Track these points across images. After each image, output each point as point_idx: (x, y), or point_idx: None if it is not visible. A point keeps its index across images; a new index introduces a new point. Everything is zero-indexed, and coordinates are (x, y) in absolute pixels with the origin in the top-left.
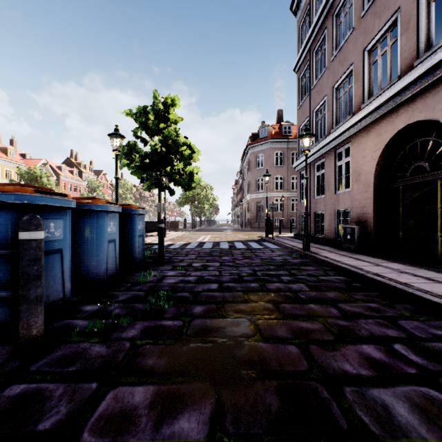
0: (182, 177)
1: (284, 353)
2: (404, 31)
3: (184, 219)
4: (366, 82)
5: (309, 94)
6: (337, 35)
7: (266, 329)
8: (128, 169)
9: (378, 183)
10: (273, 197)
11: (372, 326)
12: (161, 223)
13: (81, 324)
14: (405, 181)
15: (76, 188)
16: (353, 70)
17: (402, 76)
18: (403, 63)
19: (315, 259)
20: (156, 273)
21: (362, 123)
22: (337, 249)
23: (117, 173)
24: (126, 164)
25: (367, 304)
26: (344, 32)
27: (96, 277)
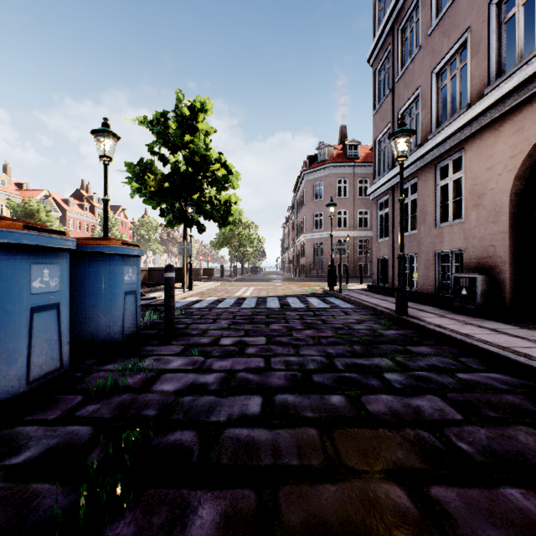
0: (215, 208)
1: None
2: None
3: (221, 266)
4: (493, 52)
5: (392, 90)
6: None
7: None
8: (139, 196)
9: (516, 208)
10: (335, 238)
11: None
12: (168, 271)
13: None
14: None
15: (87, 226)
16: (470, 38)
17: None
18: None
19: (421, 329)
20: (149, 362)
21: (488, 116)
22: (445, 311)
23: (105, 193)
24: (136, 188)
25: None
26: None
27: None
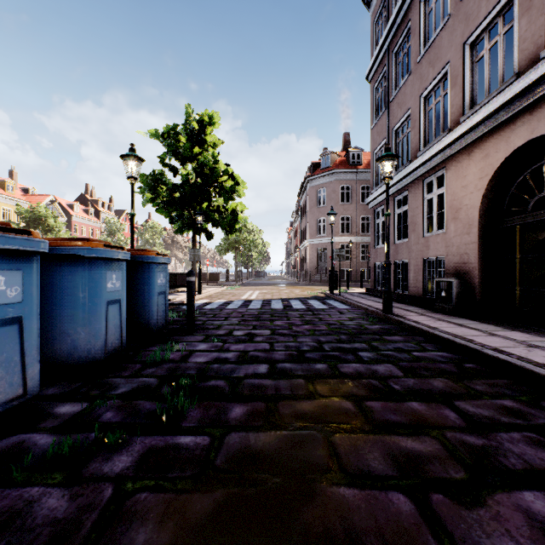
0: (223, 216)
1: (387, 515)
2: (524, 11)
3: (226, 271)
4: (467, 86)
5: (387, 108)
6: (425, 28)
7: (348, 455)
8: (153, 205)
9: (485, 221)
10: (338, 243)
11: (523, 447)
12: (190, 275)
13: (43, 442)
14: (525, 219)
15: (92, 231)
16: (449, 71)
17: (522, 73)
18: (523, 56)
19: (401, 324)
20: (181, 346)
21: (463, 142)
22: (427, 310)
23: (132, 208)
24: (150, 198)
25: (500, 402)
26: (431, 30)
27: (88, 357)
